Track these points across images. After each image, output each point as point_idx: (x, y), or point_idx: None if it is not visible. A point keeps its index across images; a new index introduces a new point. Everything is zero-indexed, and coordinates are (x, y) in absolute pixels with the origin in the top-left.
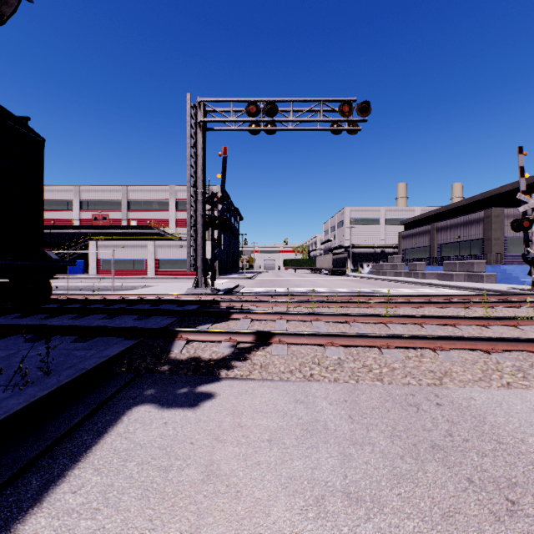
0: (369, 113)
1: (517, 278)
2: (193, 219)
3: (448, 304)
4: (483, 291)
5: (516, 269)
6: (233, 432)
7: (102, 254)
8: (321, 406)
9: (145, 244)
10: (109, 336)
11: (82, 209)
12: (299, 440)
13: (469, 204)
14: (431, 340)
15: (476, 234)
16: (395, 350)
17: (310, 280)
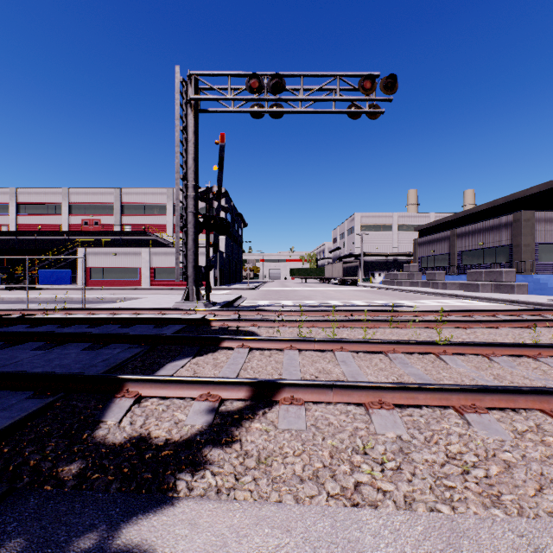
0: (395, 90)
1: None
2: (184, 219)
3: (502, 323)
4: (520, 304)
5: (551, 279)
6: None
7: (91, 263)
8: None
9: (139, 252)
10: (10, 389)
11: (71, 214)
12: None
13: (490, 208)
14: (543, 396)
15: (503, 239)
16: (490, 416)
17: (320, 291)
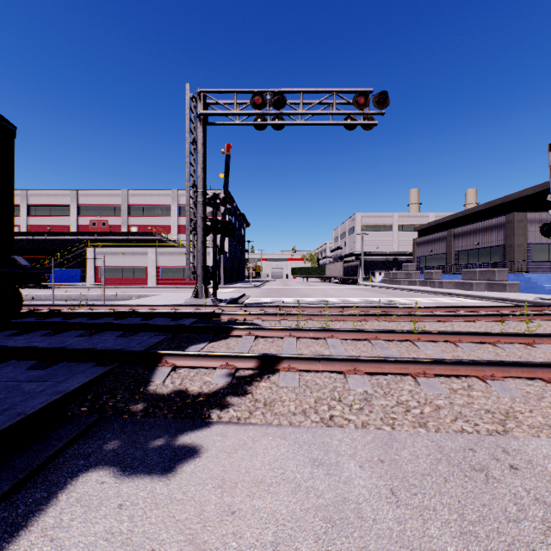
0: (387, 105)
1: (543, 287)
2: (193, 223)
3: (479, 318)
4: (508, 301)
5: (541, 278)
6: (219, 526)
7: (100, 262)
8: (349, 472)
9: (146, 252)
10: (77, 361)
11: (79, 215)
12: (322, 545)
13: (487, 209)
14: (479, 367)
15: (497, 240)
16: (435, 379)
17: (320, 289)
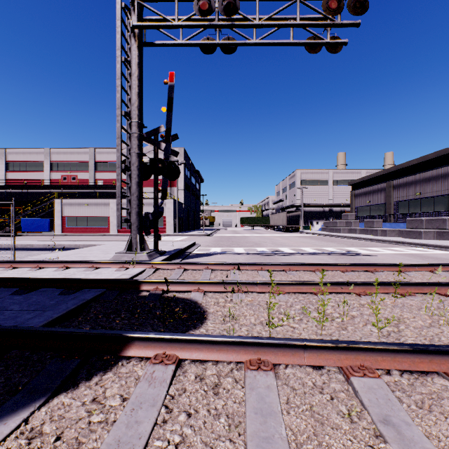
0: (365, 10)
1: None
2: (128, 161)
3: None
4: None
5: None
6: None
7: (66, 212)
8: None
9: (108, 202)
10: None
11: (52, 170)
12: None
13: (420, 163)
14: None
15: (442, 189)
16: None
17: (268, 237)
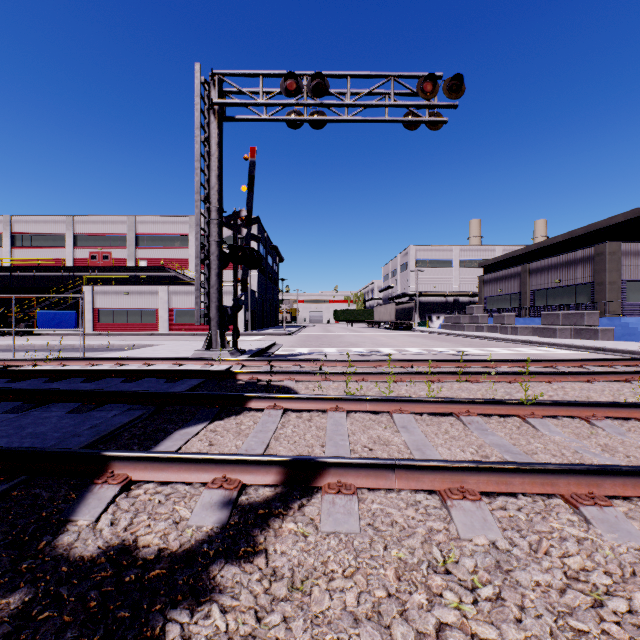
0: (461, 94)
1: None
2: (206, 249)
3: (595, 376)
4: (608, 352)
5: None
6: None
7: (99, 303)
8: None
9: (156, 290)
10: None
11: (76, 246)
12: None
13: (567, 240)
14: None
15: (584, 276)
16: (616, 510)
17: (369, 337)
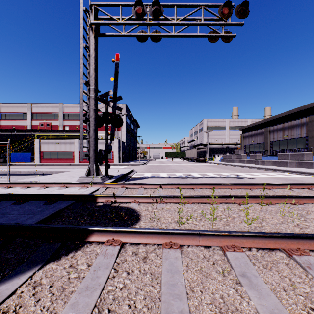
0: (246, 15)
1: None
2: (88, 115)
3: None
4: None
5: None
6: None
7: (43, 148)
8: None
9: (73, 142)
10: None
11: (33, 119)
12: None
13: (288, 115)
14: None
15: (301, 133)
16: None
17: (184, 166)
